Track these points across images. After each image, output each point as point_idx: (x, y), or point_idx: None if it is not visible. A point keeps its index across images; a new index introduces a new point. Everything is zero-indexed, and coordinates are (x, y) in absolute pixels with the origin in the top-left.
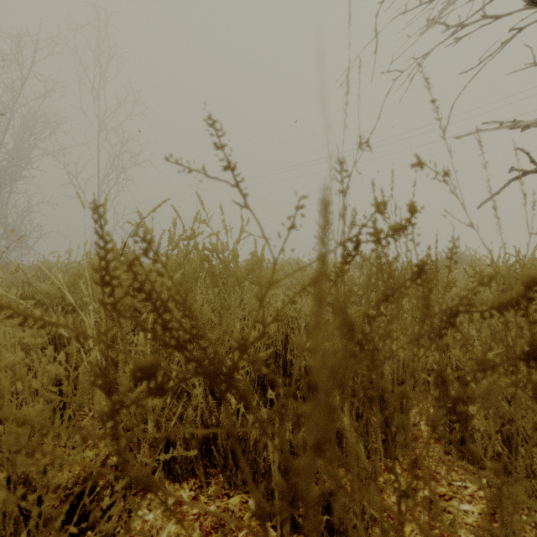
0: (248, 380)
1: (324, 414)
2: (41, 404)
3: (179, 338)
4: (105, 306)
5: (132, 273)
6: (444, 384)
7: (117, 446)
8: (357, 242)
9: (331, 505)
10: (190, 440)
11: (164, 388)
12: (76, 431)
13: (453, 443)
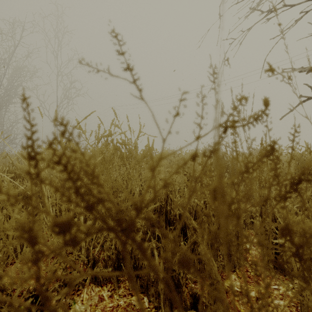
0: (144, 222)
1: (191, 244)
2: (1, 244)
3: (88, 200)
4: (30, 175)
5: (52, 150)
6: (288, 234)
7: (39, 286)
8: (226, 126)
9: (195, 302)
10: (108, 261)
11: (76, 239)
12: (7, 274)
13: (297, 278)
